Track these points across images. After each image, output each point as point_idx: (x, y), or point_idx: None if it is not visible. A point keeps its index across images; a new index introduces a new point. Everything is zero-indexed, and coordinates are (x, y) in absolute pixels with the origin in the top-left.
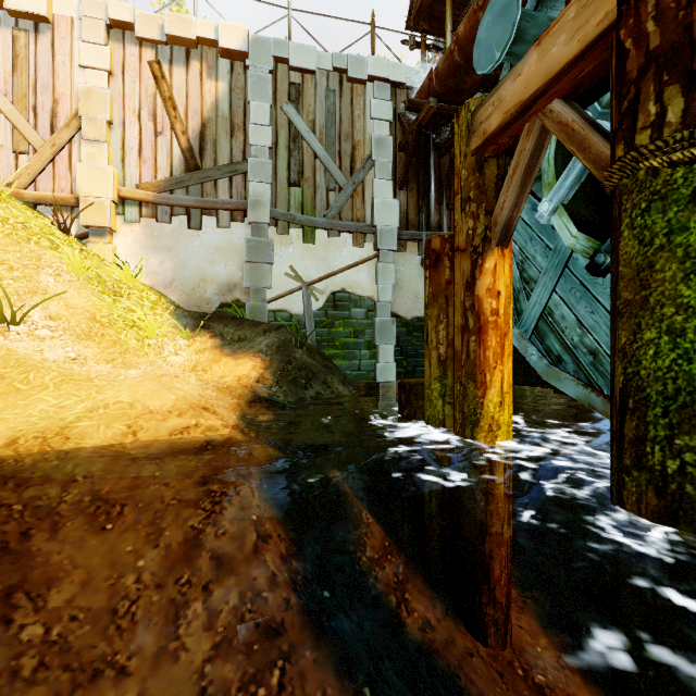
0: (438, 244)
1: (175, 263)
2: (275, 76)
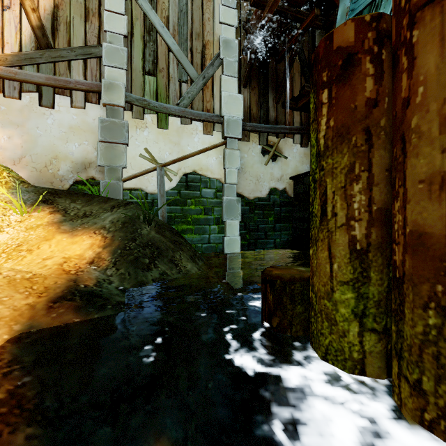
0: (351, 33)
1: (25, 139)
2: None
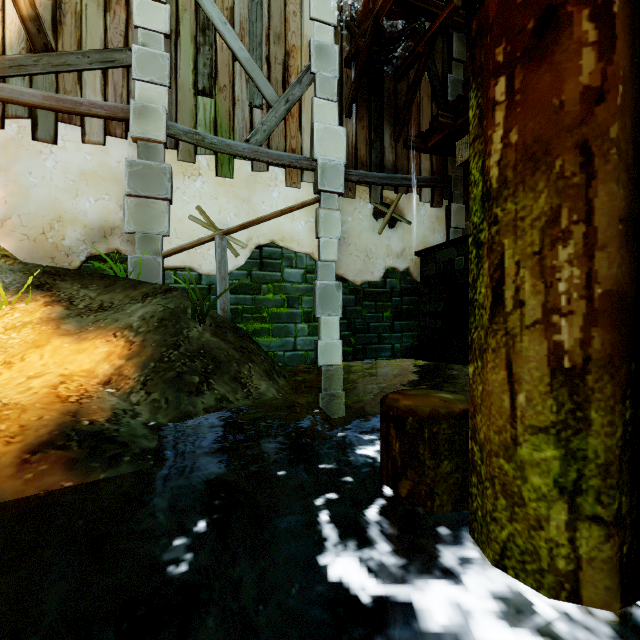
0: None
1: (11, 191)
2: None
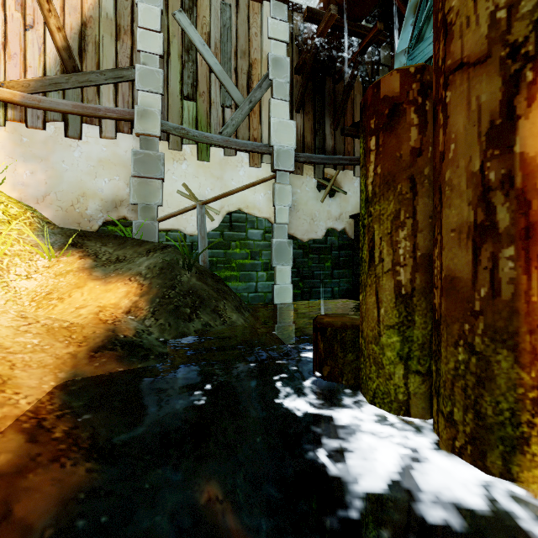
0: (396, 84)
1: (50, 175)
2: None
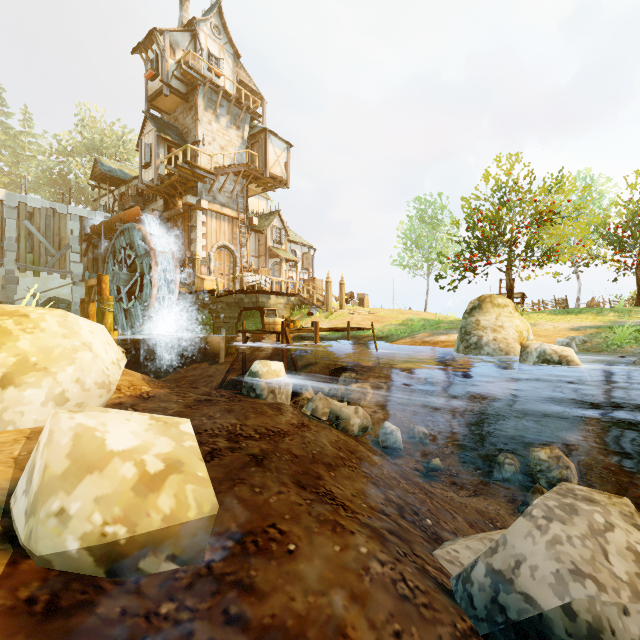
0: (83, 299)
1: None
2: (19, 208)
